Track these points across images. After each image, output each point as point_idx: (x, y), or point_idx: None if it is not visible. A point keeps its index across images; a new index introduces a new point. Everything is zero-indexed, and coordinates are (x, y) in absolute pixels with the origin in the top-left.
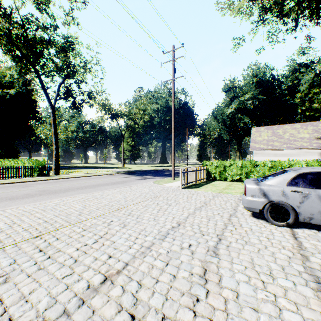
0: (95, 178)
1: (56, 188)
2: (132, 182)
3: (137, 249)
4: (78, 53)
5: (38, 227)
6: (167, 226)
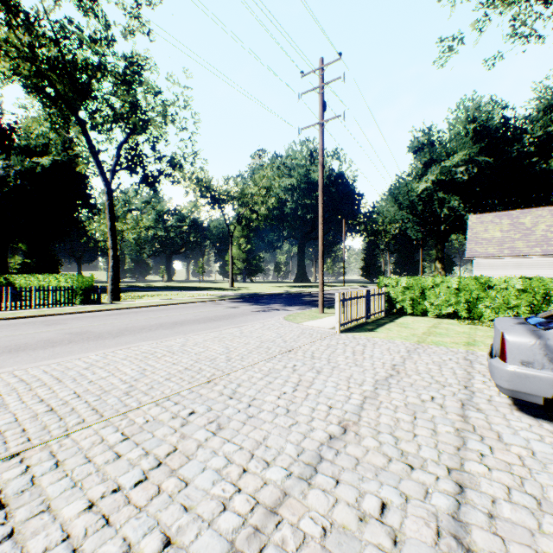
0: (178, 308)
1: (104, 329)
2: (244, 318)
3: (241, 515)
4: (154, 90)
5: (28, 426)
6: (318, 435)
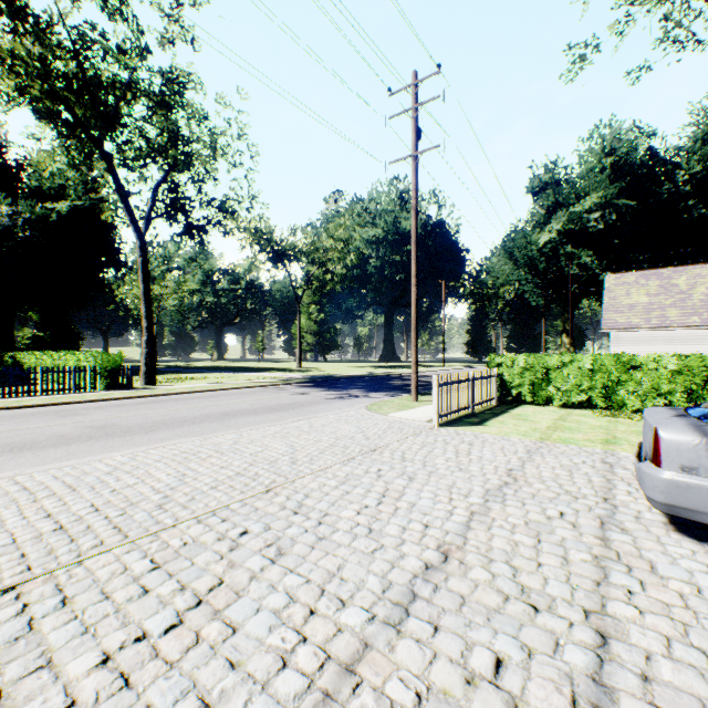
0: (230, 395)
1: (134, 422)
2: (315, 408)
3: (306, 674)
4: (200, 115)
5: (29, 550)
6: (410, 564)
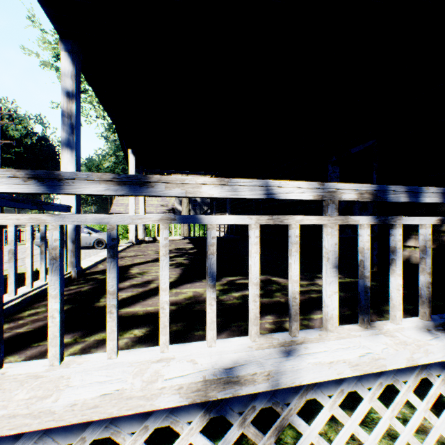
0: None
1: None
2: None
3: None
4: None
5: None
6: None
